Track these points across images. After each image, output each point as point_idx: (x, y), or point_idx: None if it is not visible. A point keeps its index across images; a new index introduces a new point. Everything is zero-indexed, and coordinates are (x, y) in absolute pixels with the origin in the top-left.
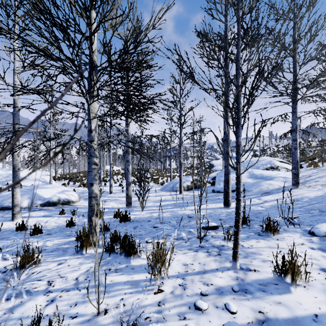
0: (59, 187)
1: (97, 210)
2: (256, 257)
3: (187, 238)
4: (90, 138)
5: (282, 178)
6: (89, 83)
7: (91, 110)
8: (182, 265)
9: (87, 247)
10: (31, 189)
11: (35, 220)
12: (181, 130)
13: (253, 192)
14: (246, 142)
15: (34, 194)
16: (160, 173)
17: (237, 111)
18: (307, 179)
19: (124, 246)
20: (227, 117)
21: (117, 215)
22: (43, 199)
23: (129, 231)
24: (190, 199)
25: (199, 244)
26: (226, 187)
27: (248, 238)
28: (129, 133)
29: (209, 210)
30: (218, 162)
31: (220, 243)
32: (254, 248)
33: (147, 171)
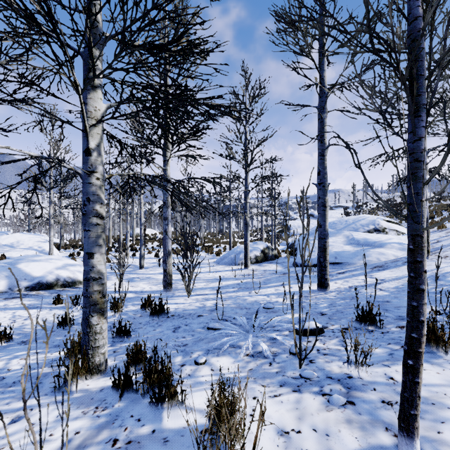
0: (59, 260)
1: (102, 303)
2: (444, 418)
3: (272, 354)
4: (88, 166)
5: (398, 244)
6: (85, 62)
7: (89, 113)
8: (276, 433)
9: (81, 377)
10: (12, 262)
11: (10, 314)
12: (247, 173)
13: (357, 266)
14: (448, 147)
15: (16, 270)
16: (214, 239)
17: (416, 76)
18: (436, 246)
19: (148, 382)
20: (324, 147)
21: (146, 305)
22: (31, 278)
23: (165, 335)
24: (261, 277)
25: (298, 370)
26: (322, 259)
27: (393, 357)
28: (167, 175)
29: (296, 295)
30: (296, 223)
31: (341, 370)
32: (422, 386)
33: (197, 236)
